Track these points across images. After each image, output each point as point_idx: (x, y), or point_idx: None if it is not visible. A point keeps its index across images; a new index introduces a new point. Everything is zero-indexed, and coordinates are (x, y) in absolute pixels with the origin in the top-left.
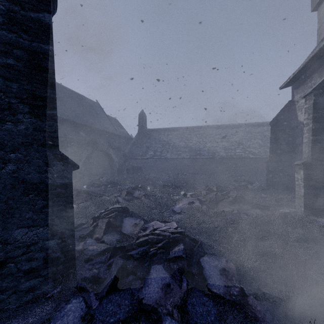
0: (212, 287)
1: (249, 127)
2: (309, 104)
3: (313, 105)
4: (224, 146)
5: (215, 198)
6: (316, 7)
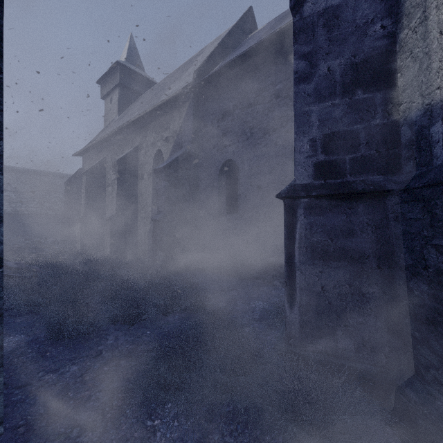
0: (12, 266)
1: (49, 177)
2: (84, 179)
3: (86, 181)
4: (8, 197)
5: (4, 249)
6: (104, 98)
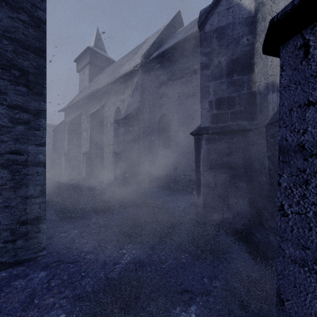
0: None
1: None
2: (67, 127)
3: (68, 128)
4: None
5: None
6: (79, 72)
